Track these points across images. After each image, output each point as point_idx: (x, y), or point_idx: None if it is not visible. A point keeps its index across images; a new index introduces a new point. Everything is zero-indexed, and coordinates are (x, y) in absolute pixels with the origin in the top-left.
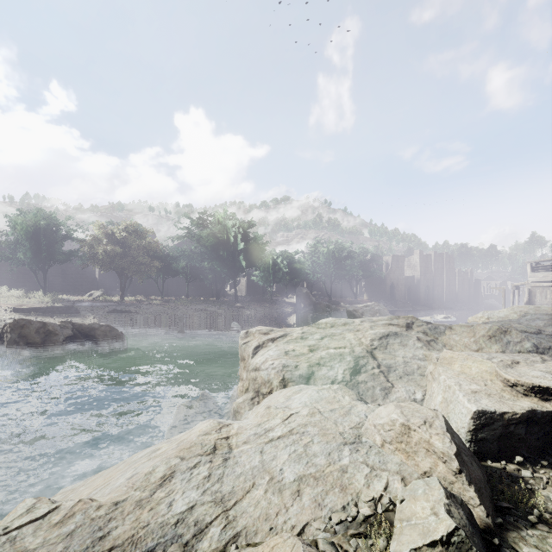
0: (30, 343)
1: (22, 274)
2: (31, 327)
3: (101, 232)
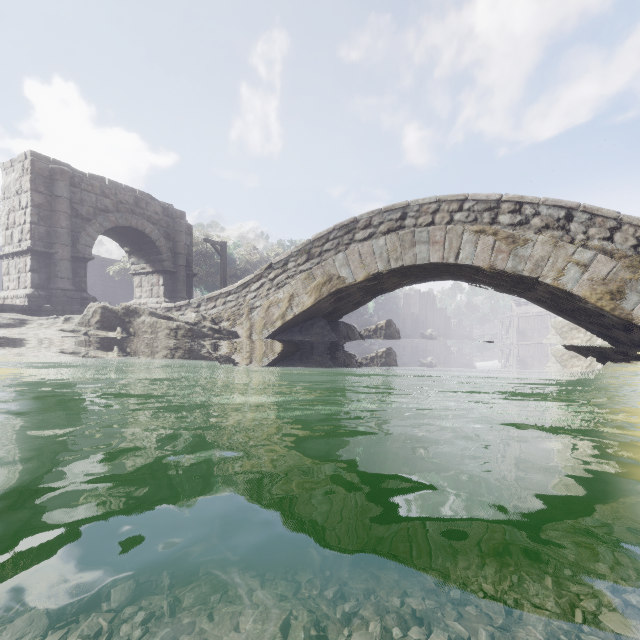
0: (394, 338)
1: (110, 297)
2: (393, 326)
3: (238, 253)
